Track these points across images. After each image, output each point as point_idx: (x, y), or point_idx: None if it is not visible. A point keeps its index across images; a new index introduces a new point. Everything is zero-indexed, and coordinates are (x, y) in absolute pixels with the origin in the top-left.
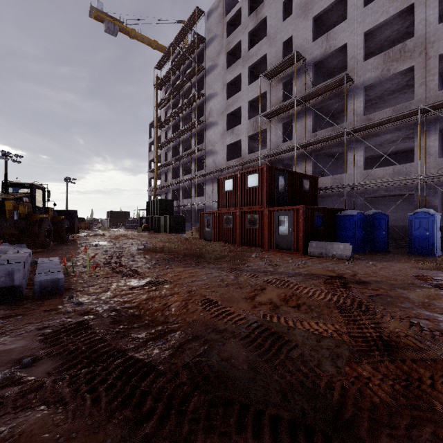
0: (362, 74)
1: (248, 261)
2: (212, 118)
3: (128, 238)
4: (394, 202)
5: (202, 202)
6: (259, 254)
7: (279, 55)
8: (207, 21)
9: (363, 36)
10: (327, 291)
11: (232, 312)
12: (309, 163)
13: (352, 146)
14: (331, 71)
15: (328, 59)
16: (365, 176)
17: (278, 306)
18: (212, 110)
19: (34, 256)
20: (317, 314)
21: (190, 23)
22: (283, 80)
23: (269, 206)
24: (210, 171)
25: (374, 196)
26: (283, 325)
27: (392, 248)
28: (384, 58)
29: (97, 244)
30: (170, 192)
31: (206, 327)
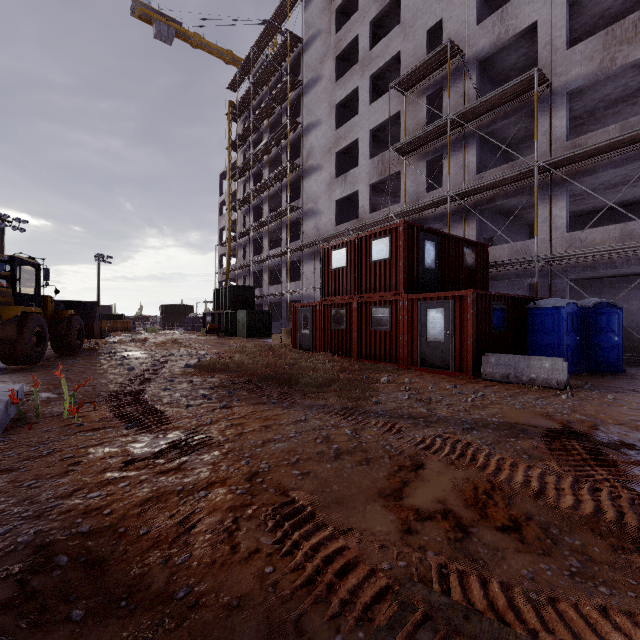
0: (564, 70)
1: (376, 391)
2: (314, 159)
3: (180, 345)
4: (611, 287)
5: (298, 289)
6: (394, 376)
7: (421, 52)
8: (305, 11)
9: (565, 6)
10: (573, 479)
11: (352, 560)
12: (471, 223)
13: (546, 193)
14: (505, 75)
15: (502, 54)
16: (570, 242)
17: (467, 526)
18: (313, 147)
19: (1, 378)
20: (578, 560)
21: (280, 15)
22: (427, 92)
23: (409, 292)
24: (309, 241)
25: (576, 279)
26: (517, 638)
27: (623, 365)
28: (605, 40)
29: (126, 356)
30: (250, 275)
31: (275, 637)
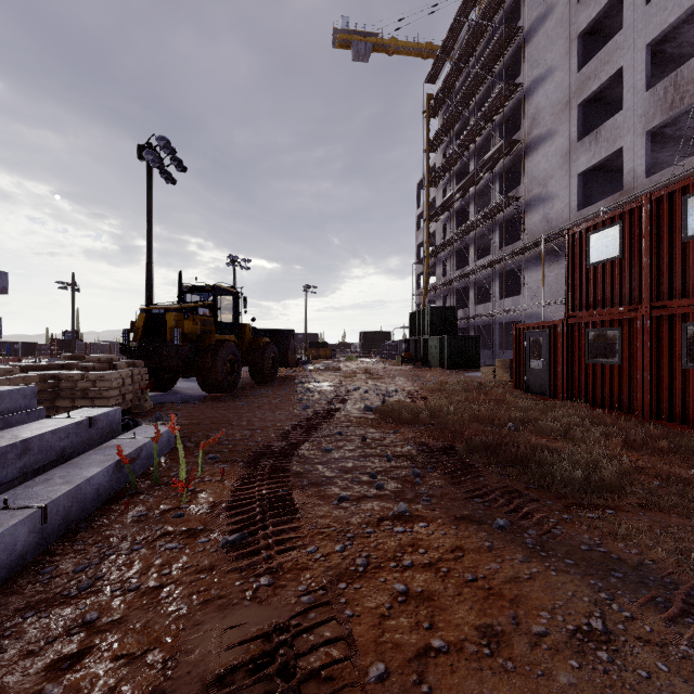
0: None
1: None
2: (541, 126)
3: (369, 377)
4: None
5: (516, 307)
6: None
7: None
8: None
9: None
10: None
11: None
12: None
13: None
14: None
15: None
16: None
17: None
18: (539, 110)
19: (189, 409)
20: None
21: None
22: None
23: None
24: (535, 238)
25: None
26: None
27: None
28: None
29: (312, 388)
30: (452, 293)
31: None
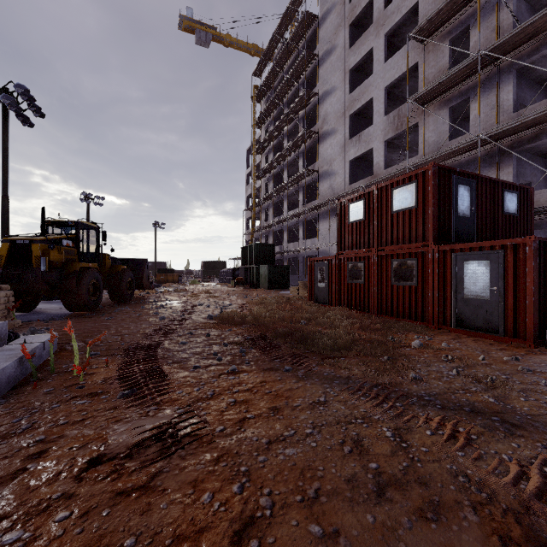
0: None
1: (410, 359)
2: (328, 124)
3: (210, 296)
4: None
5: (313, 246)
6: (425, 337)
7: None
8: None
9: None
10: None
11: None
12: (506, 167)
13: None
14: None
15: None
16: None
17: None
18: (327, 114)
19: (58, 324)
20: None
21: None
22: (449, 36)
23: (439, 243)
24: (324, 200)
25: None
26: None
27: None
28: None
29: (165, 305)
30: (272, 234)
31: None
